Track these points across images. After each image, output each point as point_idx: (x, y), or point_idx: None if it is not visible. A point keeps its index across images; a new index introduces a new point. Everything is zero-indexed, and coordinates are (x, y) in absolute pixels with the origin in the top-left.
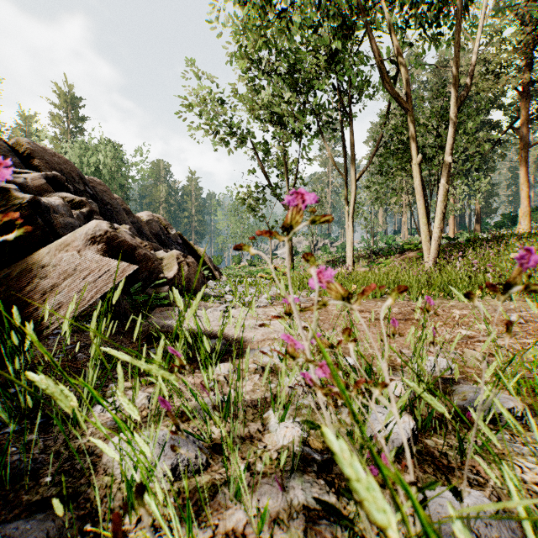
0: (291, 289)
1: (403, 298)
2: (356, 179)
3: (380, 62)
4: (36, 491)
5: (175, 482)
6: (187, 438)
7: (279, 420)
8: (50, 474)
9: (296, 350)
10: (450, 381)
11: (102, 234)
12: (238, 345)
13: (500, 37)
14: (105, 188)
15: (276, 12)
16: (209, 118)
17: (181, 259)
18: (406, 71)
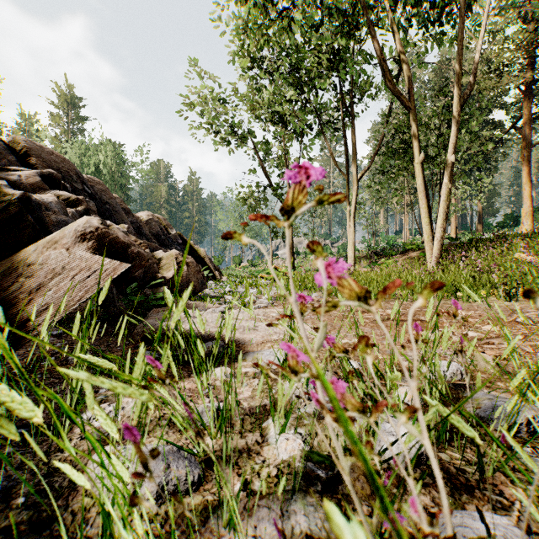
0: (292, 287)
1: (406, 298)
2: (357, 179)
3: (382, 60)
4: (6, 514)
5: (162, 503)
6: (178, 452)
7: (279, 431)
8: (23, 494)
9: (299, 363)
10: (461, 386)
11: (93, 231)
12: (237, 348)
13: (503, 35)
14: (104, 187)
15: (276, 10)
16: (210, 117)
17: (180, 259)
18: (408, 69)
